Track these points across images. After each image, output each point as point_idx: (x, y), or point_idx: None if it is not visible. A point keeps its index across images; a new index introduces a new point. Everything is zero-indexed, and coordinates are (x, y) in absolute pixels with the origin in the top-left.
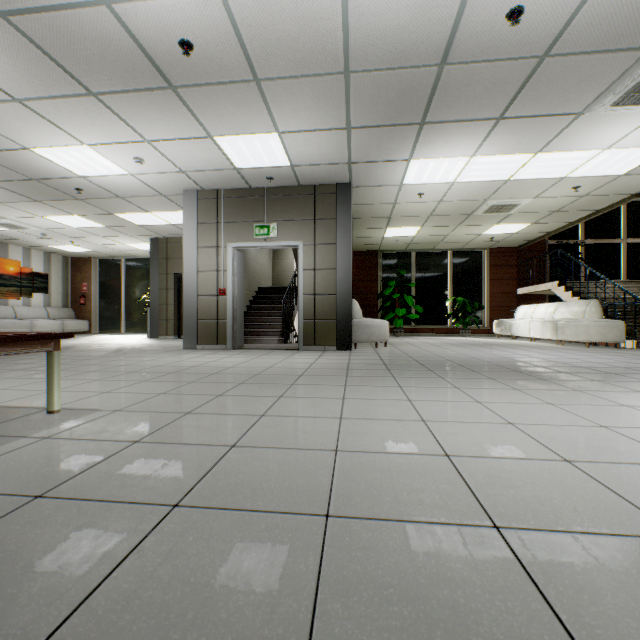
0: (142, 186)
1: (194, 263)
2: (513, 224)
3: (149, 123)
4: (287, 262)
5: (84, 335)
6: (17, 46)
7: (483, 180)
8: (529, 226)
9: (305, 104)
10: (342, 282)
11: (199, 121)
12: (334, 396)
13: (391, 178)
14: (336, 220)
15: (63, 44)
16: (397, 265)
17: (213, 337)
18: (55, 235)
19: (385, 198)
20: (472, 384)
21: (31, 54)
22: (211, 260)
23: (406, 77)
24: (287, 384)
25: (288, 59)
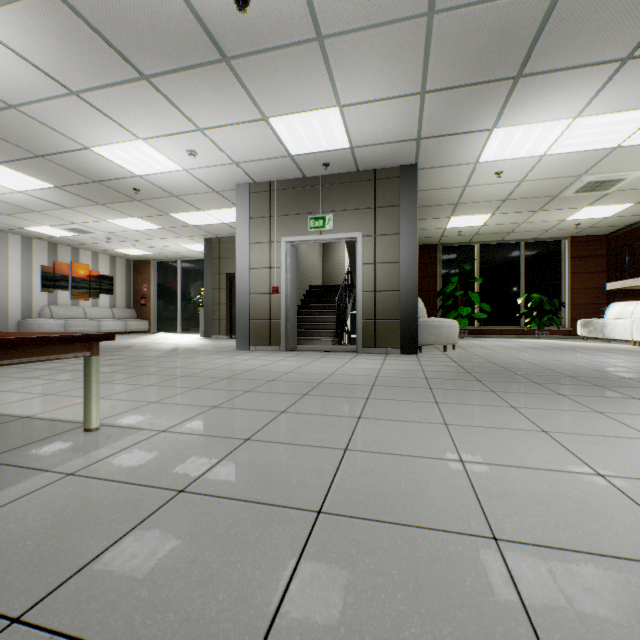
0: (195, 182)
1: (246, 260)
2: (609, 205)
3: (201, 108)
4: (338, 259)
5: (144, 334)
6: (68, 26)
7: (583, 149)
8: (630, 207)
9: (374, 65)
10: (406, 277)
11: (253, 100)
12: (430, 420)
13: (465, 155)
14: (399, 207)
15: (112, 17)
16: (459, 259)
17: (265, 338)
18: (118, 239)
19: (454, 181)
20: (616, 407)
21: (82, 34)
22: (263, 256)
23: (508, 10)
24: (361, 398)
25: (359, 3)
